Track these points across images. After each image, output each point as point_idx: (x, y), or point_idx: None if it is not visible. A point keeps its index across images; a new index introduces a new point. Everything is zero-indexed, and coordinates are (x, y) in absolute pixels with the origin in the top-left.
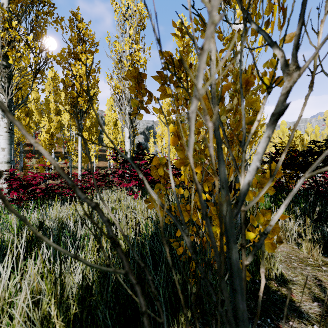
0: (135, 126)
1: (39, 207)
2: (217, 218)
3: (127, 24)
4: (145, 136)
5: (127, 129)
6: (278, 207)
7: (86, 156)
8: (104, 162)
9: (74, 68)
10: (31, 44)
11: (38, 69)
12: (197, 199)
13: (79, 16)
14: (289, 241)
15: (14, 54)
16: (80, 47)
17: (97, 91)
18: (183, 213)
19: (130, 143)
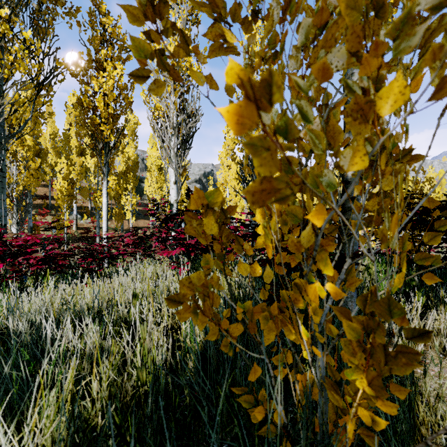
0: (183, 166)
1: (36, 286)
2: (359, 350)
3: (173, 14)
4: (202, 185)
5: (172, 171)
6: (411, 290)
7: (120, 212)
8: (146, 221)
9: (96, 83)
10: (28, 44)
11: (42, 82)
12: (298, 292)
13: (103, 7)
14: (442, 353)
15: (2, 57)
16: (104, 51)
17: (135, 123)
18: (263, 325)
19: (177, 191)
